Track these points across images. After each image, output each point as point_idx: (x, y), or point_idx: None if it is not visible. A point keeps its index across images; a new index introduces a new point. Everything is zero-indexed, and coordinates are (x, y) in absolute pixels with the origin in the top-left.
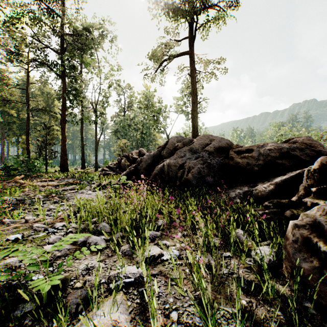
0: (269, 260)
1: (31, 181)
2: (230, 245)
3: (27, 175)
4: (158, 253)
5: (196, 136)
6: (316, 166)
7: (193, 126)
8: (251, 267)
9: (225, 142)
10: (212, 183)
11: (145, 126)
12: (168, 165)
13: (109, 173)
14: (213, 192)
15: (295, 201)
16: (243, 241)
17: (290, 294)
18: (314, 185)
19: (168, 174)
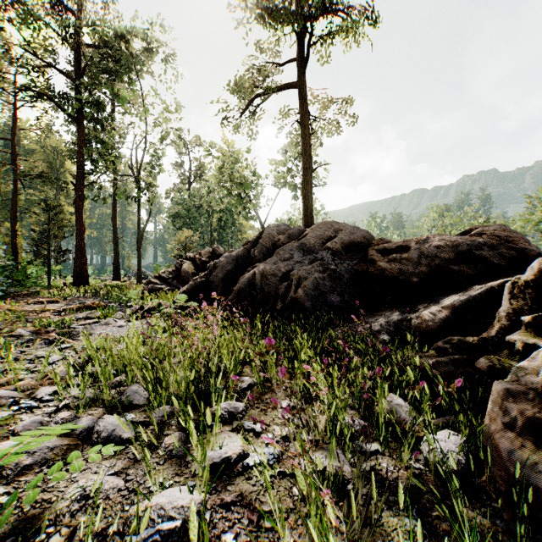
0: (457, 462)
1: (15, 303)
2: (376, 426)
3: (12, 292)
4: (238, 452)
5: (310, 224)
6: (529, 276)
7: (305, 209)
8: (421, 477)
9: (361, 235)
10: (339, 306)
11: (225, 209)
12: (263, 274)
13: (159, 289)
14: (342, 321)
15: (490, 339)
16: (402, 419)
17: (508, 540)
18: (526, 311)
19: (263, 290)
